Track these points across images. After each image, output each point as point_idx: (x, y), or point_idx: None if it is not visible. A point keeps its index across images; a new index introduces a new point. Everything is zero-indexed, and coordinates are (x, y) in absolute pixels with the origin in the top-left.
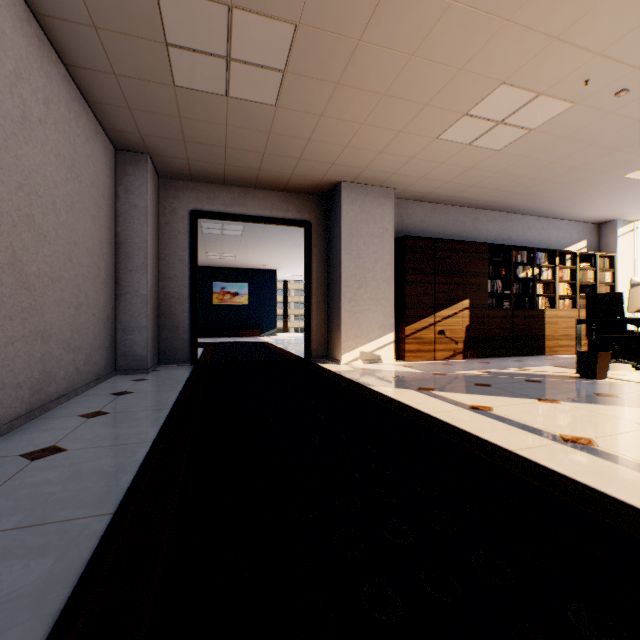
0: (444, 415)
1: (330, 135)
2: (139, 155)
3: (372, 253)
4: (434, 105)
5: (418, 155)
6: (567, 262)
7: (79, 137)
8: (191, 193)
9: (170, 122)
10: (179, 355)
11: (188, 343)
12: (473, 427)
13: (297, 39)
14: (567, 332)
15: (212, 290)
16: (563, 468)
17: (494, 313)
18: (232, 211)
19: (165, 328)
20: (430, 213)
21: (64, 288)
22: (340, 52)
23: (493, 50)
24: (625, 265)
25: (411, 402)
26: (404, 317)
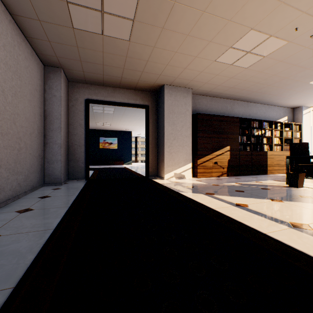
0: (222, 210)
1: (158, 58)
2: (57, 68)
3: (180, 122)
4: (214, 41)
5: (205, 70)
6: (278, 127)
7: (20, 56)
8: (85, 90)
9: (72, 50)
10: (79, 175)
11: (84, 169)
12: (240, 217)
13: (140, 0)
14: (278, 162)
15: (99, 141)
16: (299, 246)
17: (242, 153)
18: (107, 99)
19: (72, 161)
20: (210, 102)
21: (10, 139)
22: (164, 8)
23: (248, 9)
24: (306, 129)
25: (203, 201)
26: (197, 155)
